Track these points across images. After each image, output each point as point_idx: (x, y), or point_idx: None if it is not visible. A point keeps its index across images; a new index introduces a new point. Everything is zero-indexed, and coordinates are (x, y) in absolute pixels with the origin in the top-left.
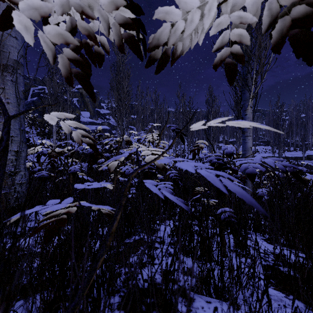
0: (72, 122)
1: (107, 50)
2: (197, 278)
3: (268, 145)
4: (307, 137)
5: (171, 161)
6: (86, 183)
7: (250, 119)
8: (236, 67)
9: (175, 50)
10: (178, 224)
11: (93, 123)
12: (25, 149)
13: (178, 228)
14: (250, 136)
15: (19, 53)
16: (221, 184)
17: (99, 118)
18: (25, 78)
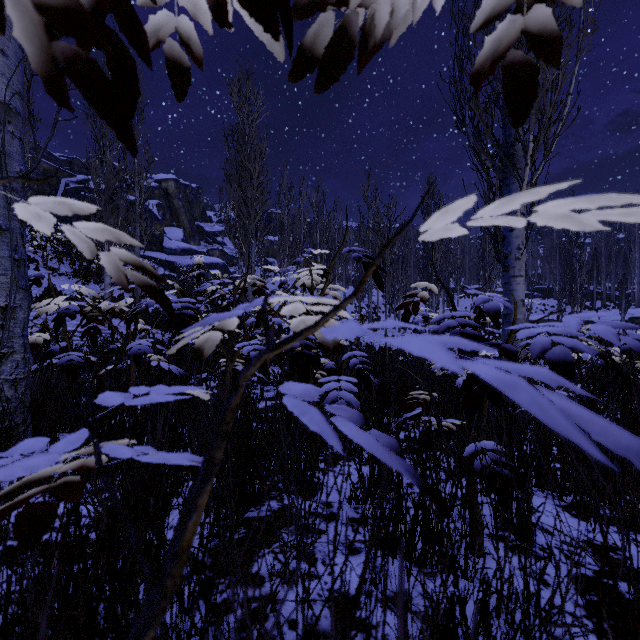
0: (93, 225)
1: (198, 56)
2: (421, 623)
3: (550, 298)
4: (629, 281)
5: (367, 330)
6: (135, 389)
7: (520, 240)
8: (535, 74)
9: (371, 25)
10: (370, 474)
11: (190, 252)
12: (26, 303)
13: (370, 483)
14: (520, 276)
15: (12, 87)
16: (567, 422)
17: (202, 241)
18: (51, 160)
